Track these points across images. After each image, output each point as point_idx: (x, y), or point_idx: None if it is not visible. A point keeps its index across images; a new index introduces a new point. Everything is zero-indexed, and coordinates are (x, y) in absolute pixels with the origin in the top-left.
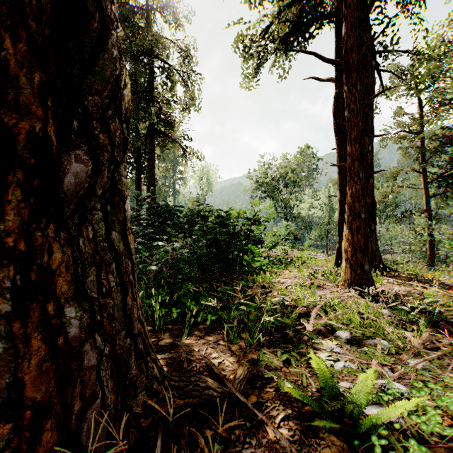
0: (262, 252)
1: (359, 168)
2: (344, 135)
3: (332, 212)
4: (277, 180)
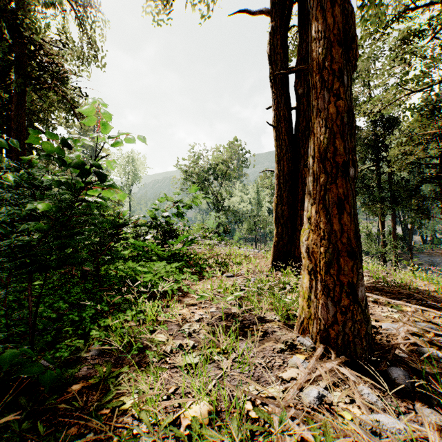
0: (173, 251)
1: (343, 61)
2: (283, 85)
3: (260, 206)
4: (207, 171)
